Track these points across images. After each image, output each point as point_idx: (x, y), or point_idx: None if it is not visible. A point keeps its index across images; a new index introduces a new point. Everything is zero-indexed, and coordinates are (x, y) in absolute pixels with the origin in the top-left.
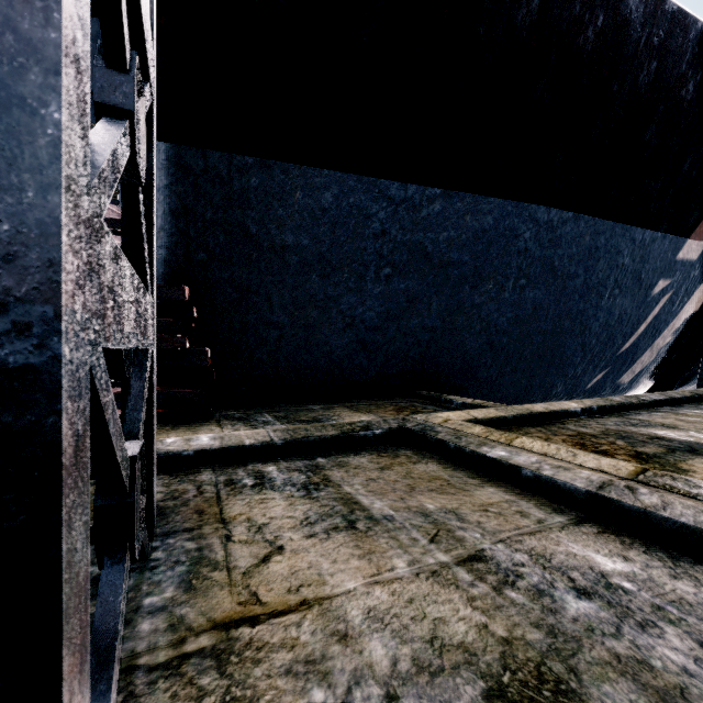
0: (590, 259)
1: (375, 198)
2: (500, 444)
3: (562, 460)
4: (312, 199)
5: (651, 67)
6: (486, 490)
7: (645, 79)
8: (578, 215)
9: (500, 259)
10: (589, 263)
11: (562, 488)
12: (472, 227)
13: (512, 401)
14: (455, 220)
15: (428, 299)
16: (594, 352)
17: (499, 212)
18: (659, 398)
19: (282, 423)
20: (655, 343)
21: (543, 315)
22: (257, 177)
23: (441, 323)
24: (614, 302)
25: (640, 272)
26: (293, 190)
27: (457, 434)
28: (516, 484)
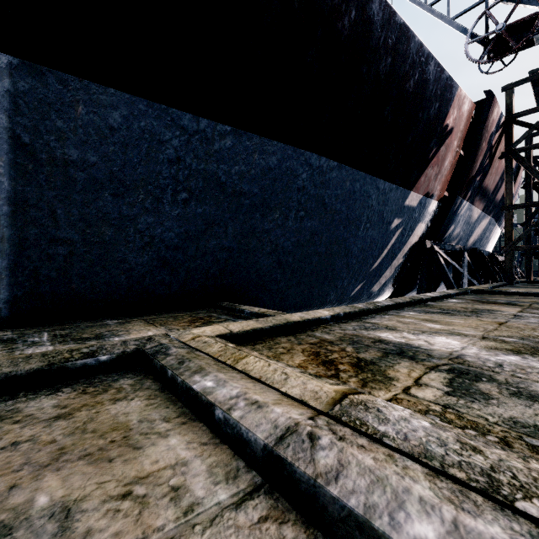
0: (350, 200)
1: (167, 125)
2: (221, 368)
3: (272, 387)
4: (98, 116)
5: (388, 61)
6: (165, 443)
7: (384, 69)
8: (341, 165)
9: (284, 194)
10: (349, 202)
11: (245, 438)
12: (260, 164)
13: (298, 307)
14: (245, 156)
15: (225, 223)
16: (355, 269)
17: (281, 154)
18: (389, 303)
19: (53, 343)
20: (393, 263)
21: (318, 241)
22: (26, 81)
23: (237, 244)
24: (367, 233)
25: (383, 212)
26: (74, 103)
27: (184, 357)
28: (211, 427)
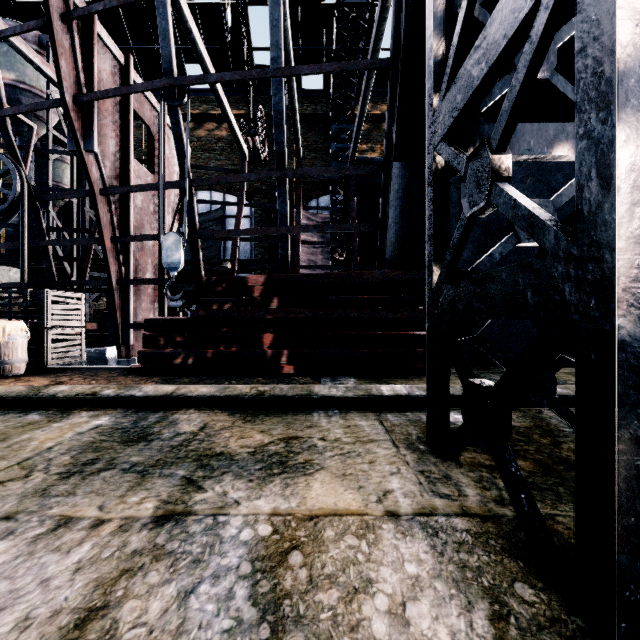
0: None
1: None
2: None
3: None
4: (542, 182)
5: None
6: None
7: None
8: None
9: None
10: None
11: None
12: None
13: None
14: None
15: None
16: None
17: None
18: None
19: None
20: None
21: None
22: None
23: None
24: None
25: None
26: (524, 178)
27: None
28: None
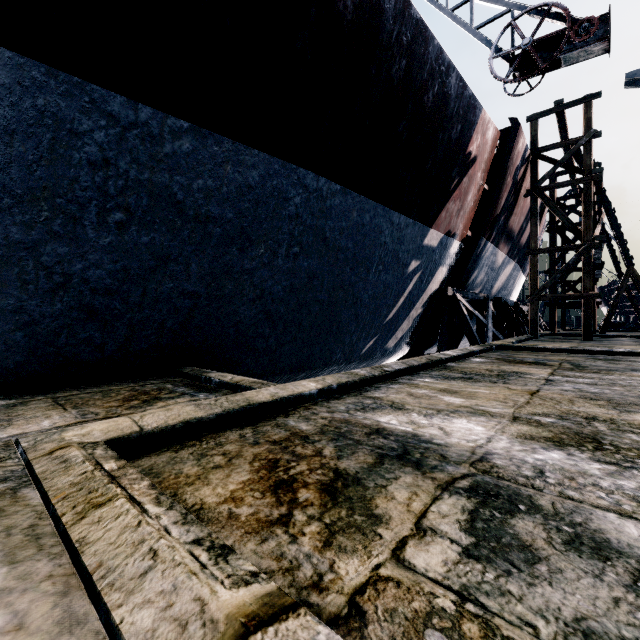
0: (358, 235)
1: (84, 109)
2: (27, 542)
3: (102, 602)
4: None
5: (402, 64)
6: None
7: (397, 73)
8: (346, 190)
9: (270, 222)
10: (357, 238)
11: None
12: (235, 180)
13: (296, 370)
14: (212, 166)
15: (186, 258)
16: (366, 321)
17: (265, 168)
18: (400, 367)
19: None
20: (411, 313)
21: (319, 285)
22: None
23: (205, 288)
24: (380, 277)
25: (399, 252)
26: None
27: None
28: None
